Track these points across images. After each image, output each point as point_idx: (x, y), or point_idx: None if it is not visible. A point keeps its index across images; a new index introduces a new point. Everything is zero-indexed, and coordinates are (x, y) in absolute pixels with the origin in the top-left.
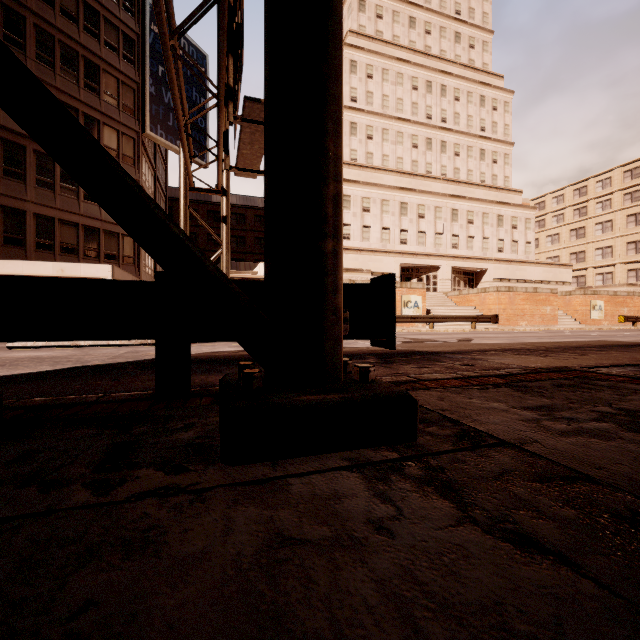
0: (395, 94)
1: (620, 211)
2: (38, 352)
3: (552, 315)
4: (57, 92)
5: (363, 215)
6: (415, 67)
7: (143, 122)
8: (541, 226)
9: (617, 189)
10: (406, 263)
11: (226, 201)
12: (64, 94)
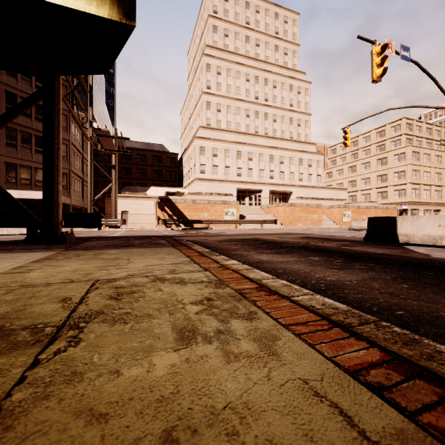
0: (235, 84)
1: (373, 156)
2: (3, 236)
3: (318, 219)
4: (18, 91)
5: (213, 159)
6: (248, 67)
7: (72, 105)
8: (334, 164)
9: (373, 143)
10: (241, 188)
11: (114, 157)
12: (23, 92)
